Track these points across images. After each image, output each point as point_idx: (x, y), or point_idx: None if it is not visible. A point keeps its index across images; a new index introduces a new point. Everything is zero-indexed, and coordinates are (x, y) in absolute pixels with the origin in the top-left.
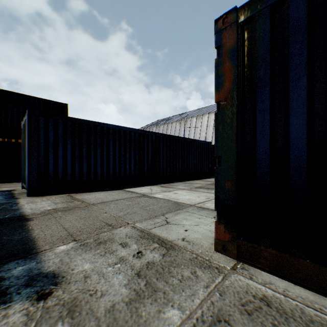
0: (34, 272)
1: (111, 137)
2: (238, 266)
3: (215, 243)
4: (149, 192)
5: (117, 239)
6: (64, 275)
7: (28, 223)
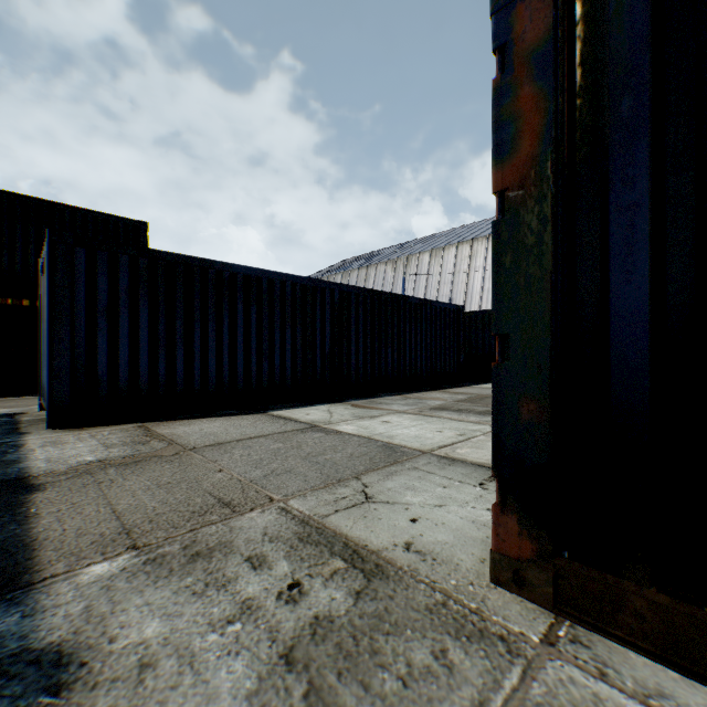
0: (7, 648)
1: (240, 295)
2: (560, 634)
3: (492, 562)
4: (326, 420)
5: (241, 544)
6: (85, 657)
7: (32, 498)
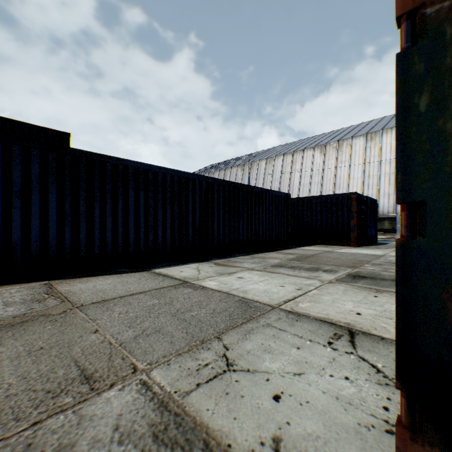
0: None
1: (132, 182)
2: None
3: None
4: (195, 277)
5: (84, 449)
6: None
7: None
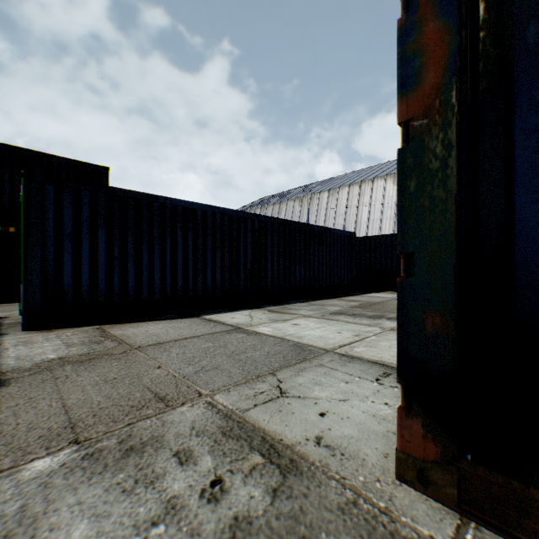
0: None
1: (180, 223)
2: (468, 538)
3: (397, 460)
4: (248, 323)
5: (171, 438)
6: None
7: None
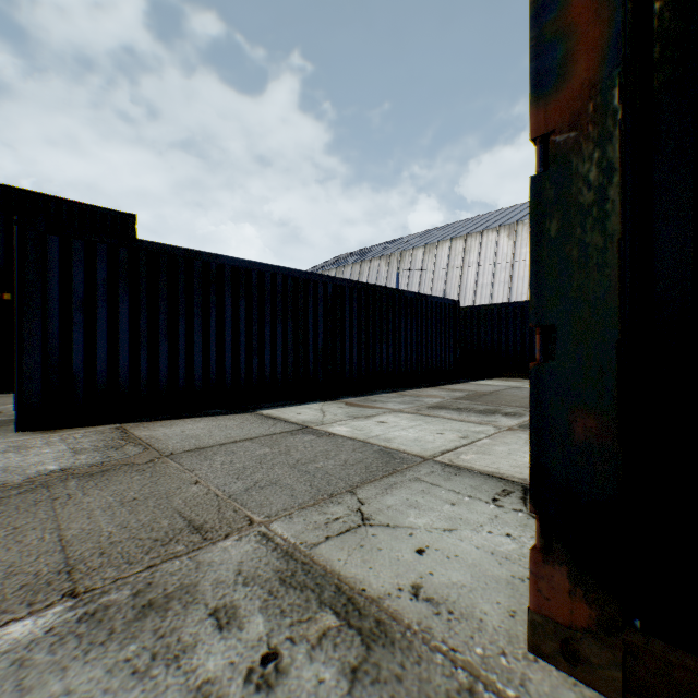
0: None
1: (228, 287)
2: None
3: (531, 625)
4: (318, 420)
5: (208, 588)
6: None
7: None
